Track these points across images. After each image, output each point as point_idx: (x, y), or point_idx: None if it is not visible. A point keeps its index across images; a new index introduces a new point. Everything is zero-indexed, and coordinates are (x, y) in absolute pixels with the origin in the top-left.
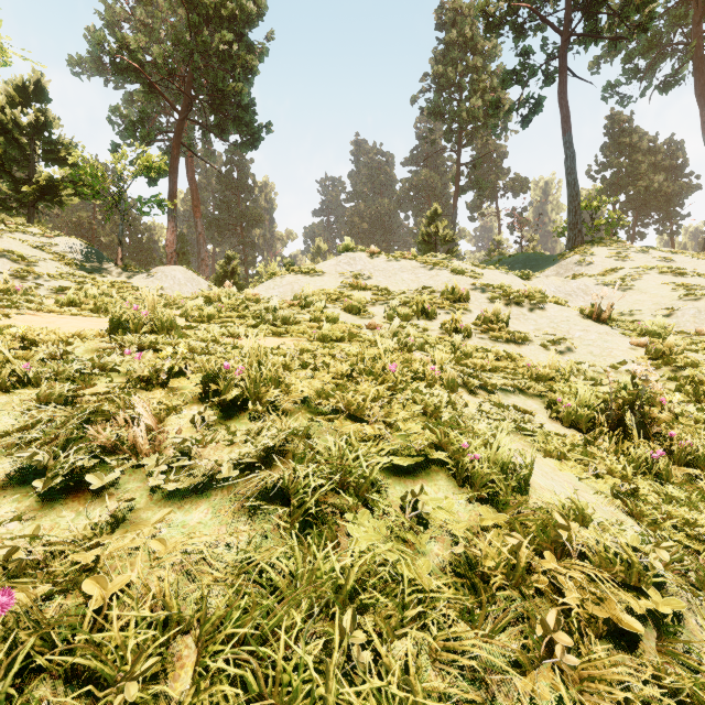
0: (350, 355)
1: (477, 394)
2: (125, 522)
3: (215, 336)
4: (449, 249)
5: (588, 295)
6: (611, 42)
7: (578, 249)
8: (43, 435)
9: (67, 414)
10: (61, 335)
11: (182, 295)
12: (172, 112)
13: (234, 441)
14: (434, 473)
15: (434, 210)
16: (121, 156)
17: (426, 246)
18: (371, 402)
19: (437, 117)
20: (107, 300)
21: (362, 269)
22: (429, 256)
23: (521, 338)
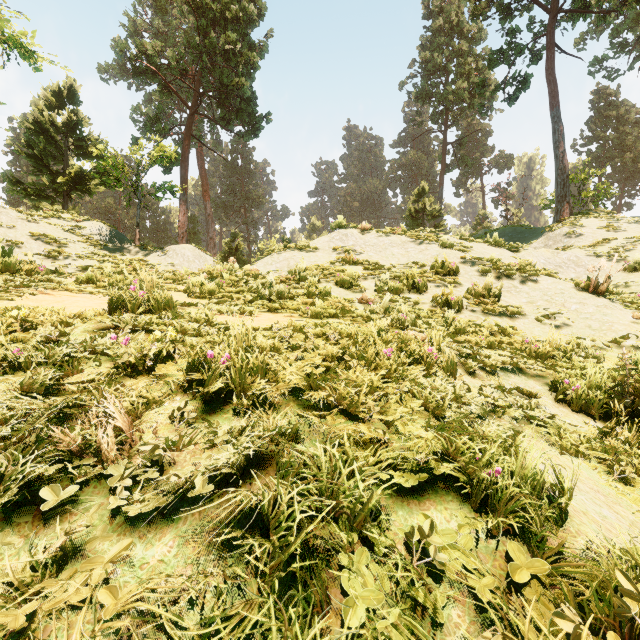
0: (343, 334)
1: (475, 375)
2: (76, 556)
3: (208, 316)
4: (436, 224)
5: (580, 267)
6: (601, 16)
7: (567, 221)
8: (17, 431)
9: (46, 406)
10: (61, 316)
11: (190, 271)
12: (185, 109)
13: (213, 443)
14: (443, 490)
15: (421, 188)
16: (139, 148)
17: (414, 221)
18: (366, 393)
19: (424, 100)
20: (120, 277)
21: (354, 244)
22: (417, 231)
23: (514, 311)
